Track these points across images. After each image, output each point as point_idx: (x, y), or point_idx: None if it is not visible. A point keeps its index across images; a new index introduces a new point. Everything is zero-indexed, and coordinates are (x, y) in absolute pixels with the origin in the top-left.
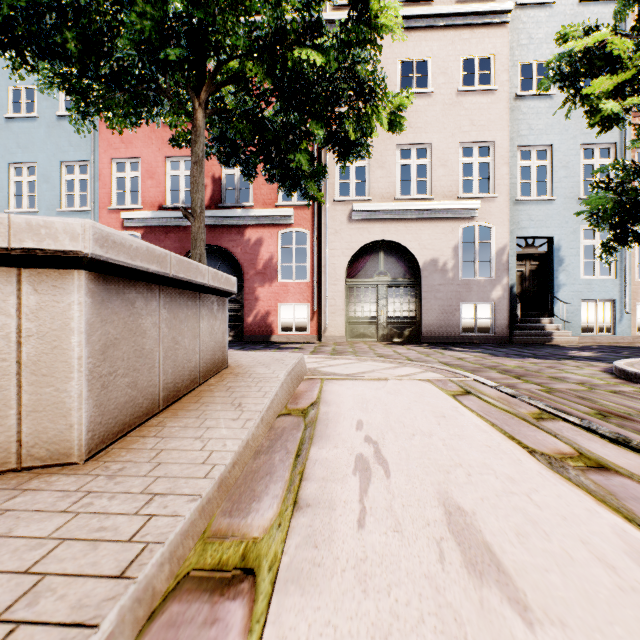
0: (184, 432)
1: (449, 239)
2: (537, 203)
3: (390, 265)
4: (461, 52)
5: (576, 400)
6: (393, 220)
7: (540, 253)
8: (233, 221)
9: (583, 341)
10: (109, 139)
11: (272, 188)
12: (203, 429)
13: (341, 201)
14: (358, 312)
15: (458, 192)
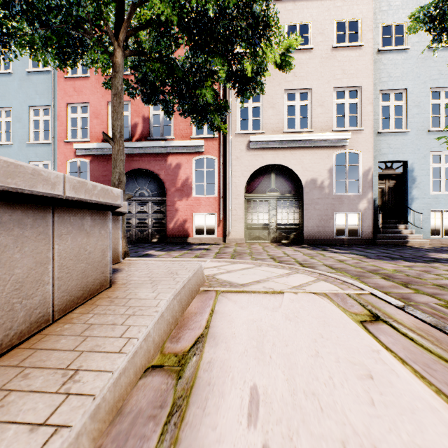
0: None
1: (325, 163)
2: (395, 134)
3: (279, 183)
4: (335, 17)
5: None
6: (281, 148)
7: (397, 174)
8: (158, 150)
9: (432, 243)
10: (65, 89)
11: (188, 125)
12: None
13: (241, 134)
14: (254, 220)
15: (332, 126)
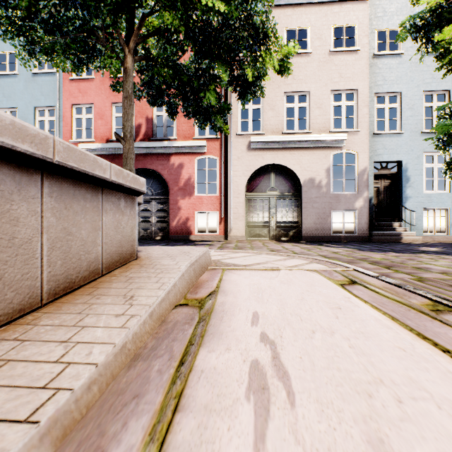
0: (52, 333)
1: (323, 163)
2: (390, 136)
3: (279, 183)
4: (332, 22)
5: (450, 289)
6: (281, 149)
7: (392, 173)
8: (161, 150)
9: (425, 240)
10: (70, 90)
11: (190, 126)
12: (76, 329)
13: (242, 135)
14: (255, 218)
15: (330, 127)
